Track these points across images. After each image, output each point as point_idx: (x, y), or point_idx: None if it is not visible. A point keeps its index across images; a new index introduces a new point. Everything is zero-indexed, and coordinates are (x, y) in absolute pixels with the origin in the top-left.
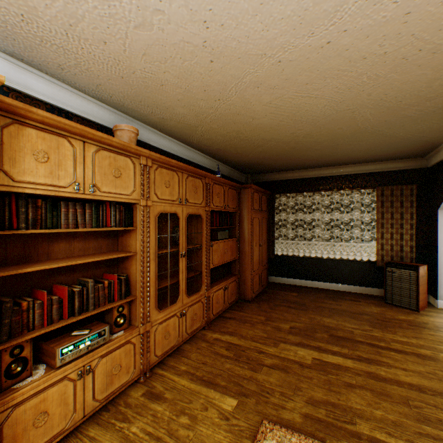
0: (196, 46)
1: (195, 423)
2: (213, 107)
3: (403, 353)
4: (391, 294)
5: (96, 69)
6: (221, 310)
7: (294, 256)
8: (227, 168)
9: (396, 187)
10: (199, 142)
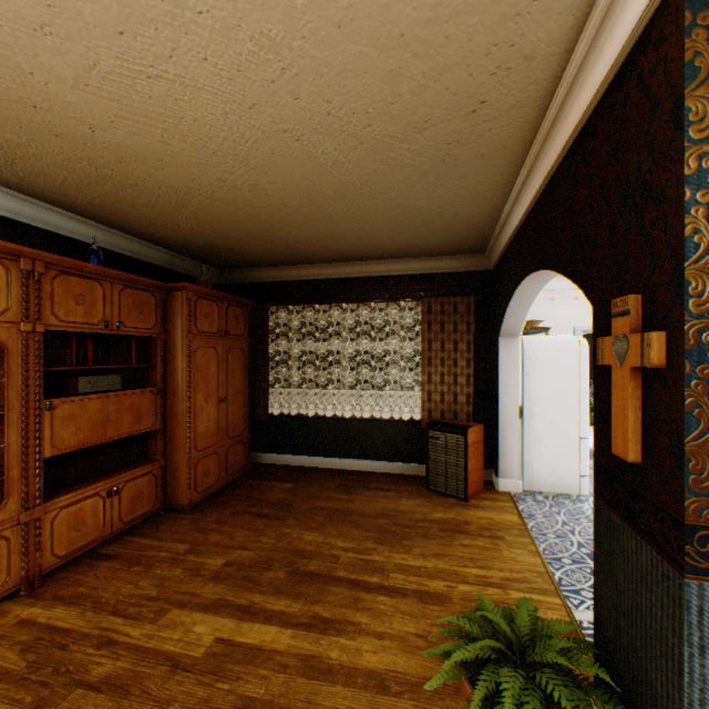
0: None
1: None
2: None
3: (400, 594)
4: (435, 475)
5: None
6: (96, 541)
7: (303, 416)
8: (161, 251)
9: (448, 300)
10: (23, 179)
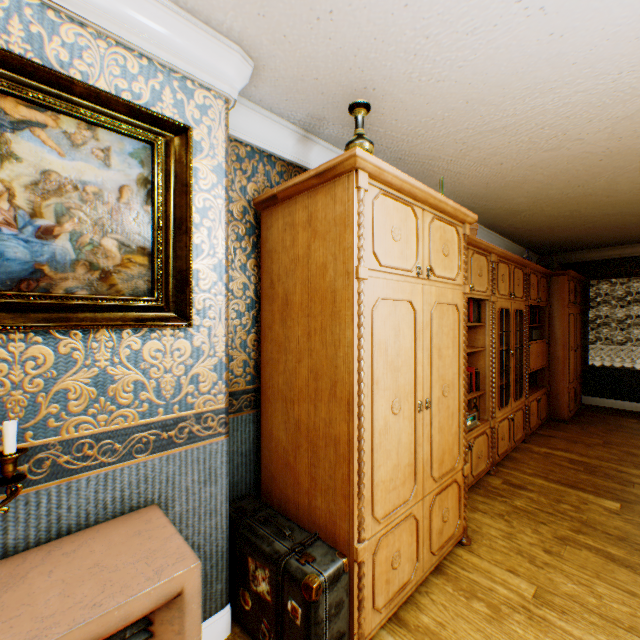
0: (592, 154)
1: (580, 510)
2: (563, 193)
3: None
4: None
5: (468, 182)
6: (534, 426)
7: (622, 368)
8: (519, 250)
9: None
10: (508, 225)
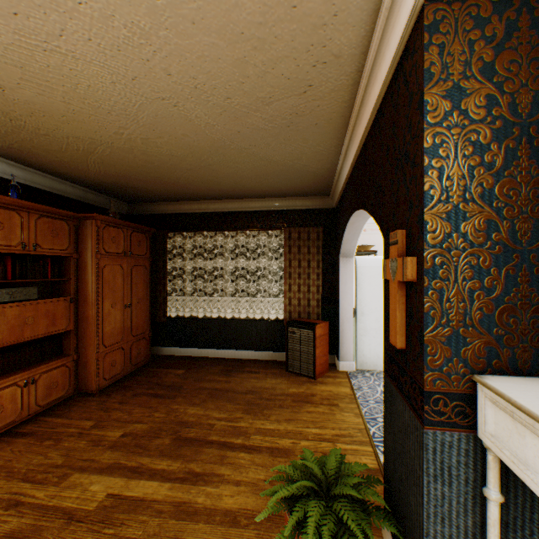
0: None
1: None
2: None
3: (257, 451)
4: (293, 360)
5: None
6: (14, 422)
7: (195, 317)
8: (76, 188)
9: (304, 230)
10: None
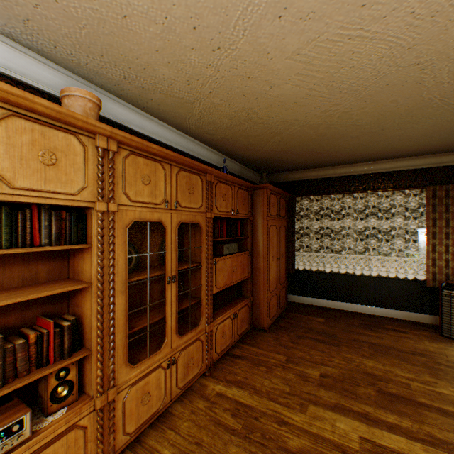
0: None
1: None
2: (211, 64)
3: None
4: (449, 325)
5: None
6: (229, 345)
7: (319, 271)
8: (237, 165)
9: (453, 187)
10: (198, 127)
